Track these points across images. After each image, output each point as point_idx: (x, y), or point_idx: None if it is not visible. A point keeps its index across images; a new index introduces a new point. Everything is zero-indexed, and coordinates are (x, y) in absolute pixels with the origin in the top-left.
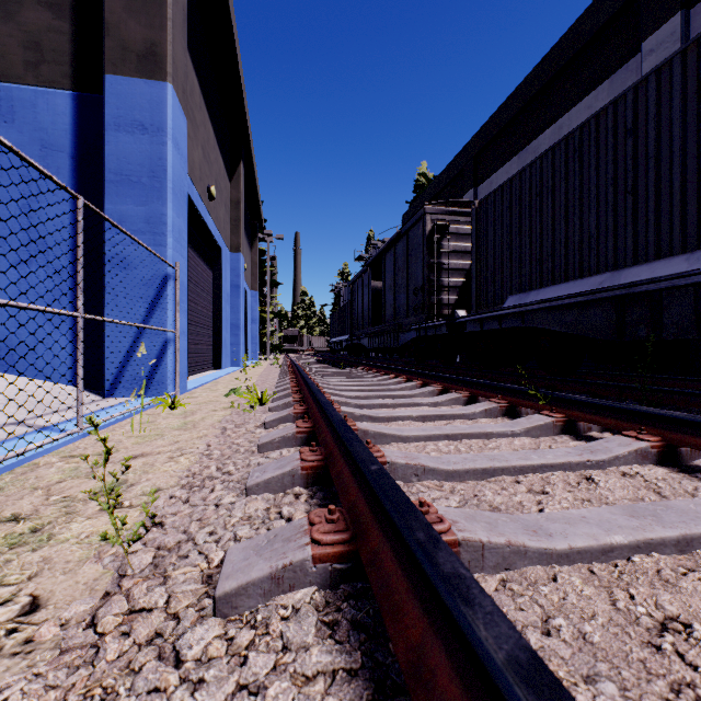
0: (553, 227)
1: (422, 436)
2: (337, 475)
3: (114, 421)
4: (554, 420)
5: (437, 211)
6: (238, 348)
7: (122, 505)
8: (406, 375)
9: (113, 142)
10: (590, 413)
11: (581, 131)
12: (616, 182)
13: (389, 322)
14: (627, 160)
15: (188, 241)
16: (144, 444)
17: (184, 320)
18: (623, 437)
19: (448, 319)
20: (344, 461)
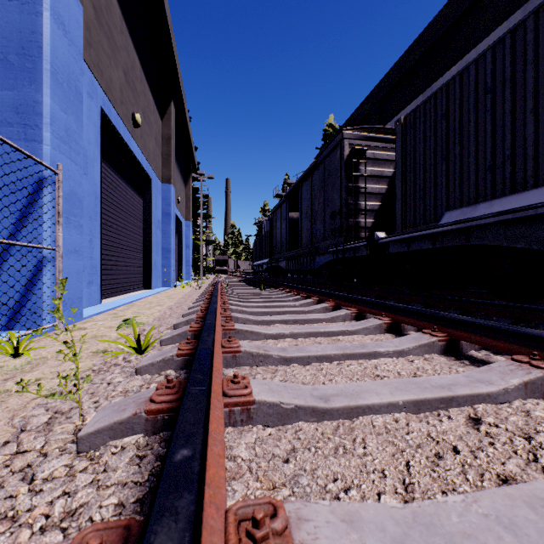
0: (513, 124)
1: None
2: None
3: None
4: None
5: (355, 137)
6: (169, 270)
7: None
8: (333, 299)
9: None
10: None
11: None
12: None
13: (305, 246)
14: None
15: (110, 164)
16: None
17: (77, 236)
18: None
19: (369, 240)
20: None
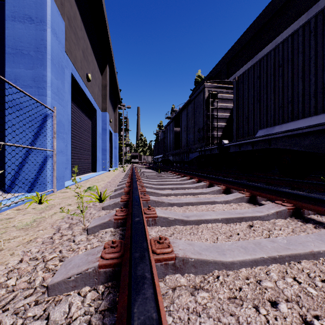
0: (292, 84)
1: (247, 261)
2: None
3: None
4: None
5: (211, 86)
6: (105, 161)
7: None
8: (197, 177)
9: (10, 28)
10: None
11: (315, 19)
12: None
13: (184, 147)
14: None
15: (75, 102)
16: None
17: (62, 144)
18: None
19: (218, 145)
20: None
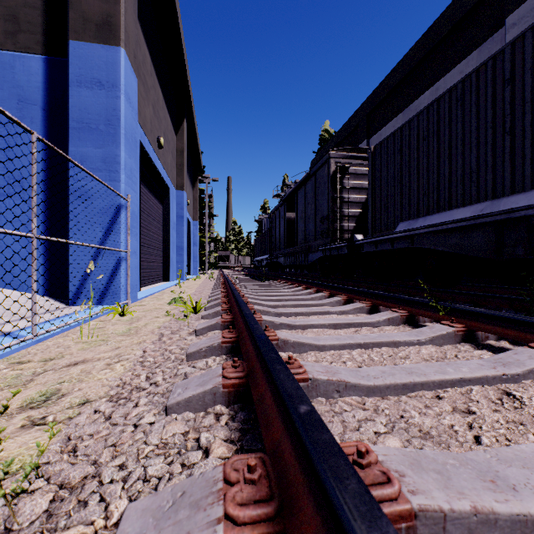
0: (438, 165)
1: (336, 345)
2: (259, 399)
3: (69, 327)
4: (455, 329)
5: (339, 156)
6: (182, 265)
7: (44, 421)
8: (316, 287)
9: (75, 96)
10: (490, 324)
11: (463, 84)
12: (494, 125)
13: (300, 244)
14: (505, 105)
15: (142, 180)
16: (88, 349)
17: (135, 242)
18: (531, 349)
19: (348, 241)
20: (266, 382)
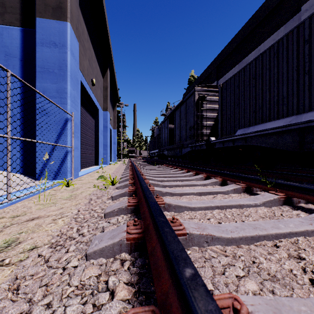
0: (262, 94)
1: (202, 207)
2: (152, 252)
3: (33, 194)
4: (279, 196)
5: (200, 90)
6: (106, 156)
7: (2, 263)
8: (187, 168)
9: (40, 52)
10: (302, 193)
11: (278, 44)
12: (298, 68)
13: (177, 143)
14: (305, 56)
15: (82, 104)
16: (42, 209)
17: (77, 141)
18: None
19: (206, 141)
20: (157, 239)
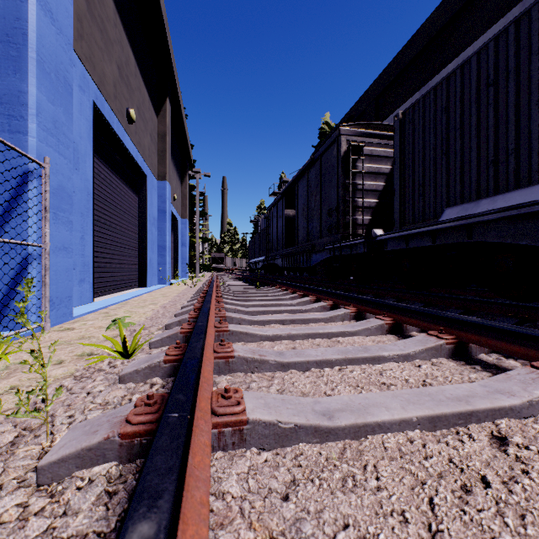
0: (517, 117)
1: None
2: None
3: None
4: None
5: (352, 133)
6: (164, 268)
7: None
8: (331, 297)
9: None
10: None
11: None
12: None
13: (302, 243)
14: None
15: (103, 159)
16: None
17: (66, 233)
18: None
19: (366, 237)
20: None
